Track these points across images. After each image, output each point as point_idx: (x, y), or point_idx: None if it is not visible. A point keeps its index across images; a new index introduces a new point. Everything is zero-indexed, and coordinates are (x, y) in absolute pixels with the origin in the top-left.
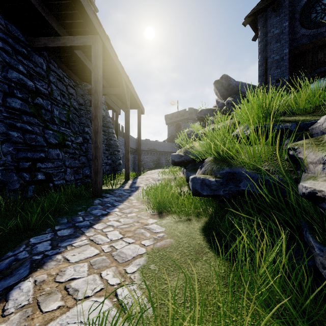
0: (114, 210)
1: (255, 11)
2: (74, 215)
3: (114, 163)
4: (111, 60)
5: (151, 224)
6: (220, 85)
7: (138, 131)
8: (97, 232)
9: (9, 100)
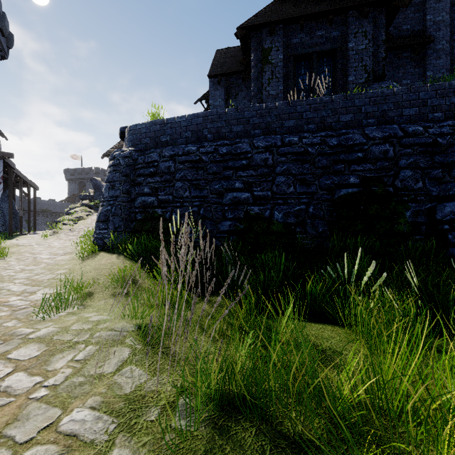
0: None
1: (106, 155)
2: None
3: (17, 224)
4: (25, 181)
5: None
6: (92, 182)
7: (34, 203)
8: None
9: None
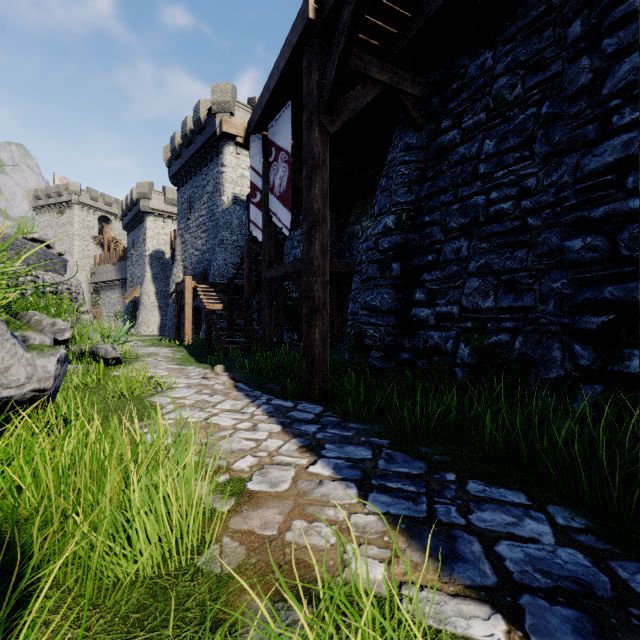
0: (322, 465)
1: None
2: (375, 435)
3: None
4: None
5: None
6: None
7: None
8: (256, 420)
9: (584, 161)
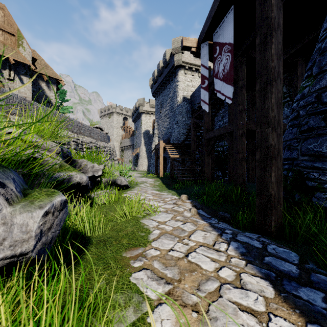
0: None
1: None
2: None
3: None
4: None
5: (161, 295)
6: None
7: None
8: (235, 266)
9: None
